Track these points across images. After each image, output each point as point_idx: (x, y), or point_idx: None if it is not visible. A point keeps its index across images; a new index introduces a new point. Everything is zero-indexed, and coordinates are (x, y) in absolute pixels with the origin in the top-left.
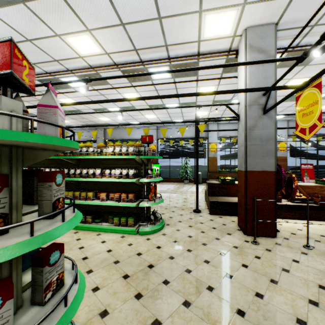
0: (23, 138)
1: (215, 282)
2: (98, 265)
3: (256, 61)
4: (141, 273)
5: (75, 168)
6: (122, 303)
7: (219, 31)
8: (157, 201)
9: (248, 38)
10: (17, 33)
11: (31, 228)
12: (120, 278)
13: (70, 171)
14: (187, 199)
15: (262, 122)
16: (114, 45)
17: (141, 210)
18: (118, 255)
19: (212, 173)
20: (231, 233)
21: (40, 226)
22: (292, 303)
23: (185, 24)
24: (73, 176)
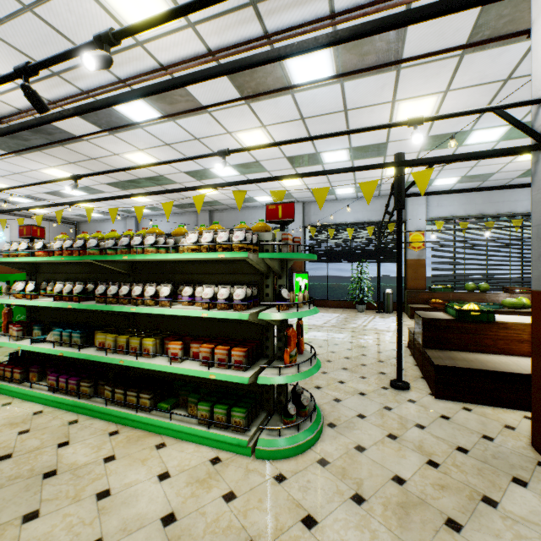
0: None
1: None
2: None
3: None
4: None
5: (126, 282)
6: None
7: None
8: (305, 368)
9: None
10: None
11: None
12: None
13: (108, 289)
14: (369, 348)
15: None
16: None
17: (266, 387)
18: None
19: (414, 292)
20: (525, 480)
21: None
22: None
23: None
24: (114, 300)
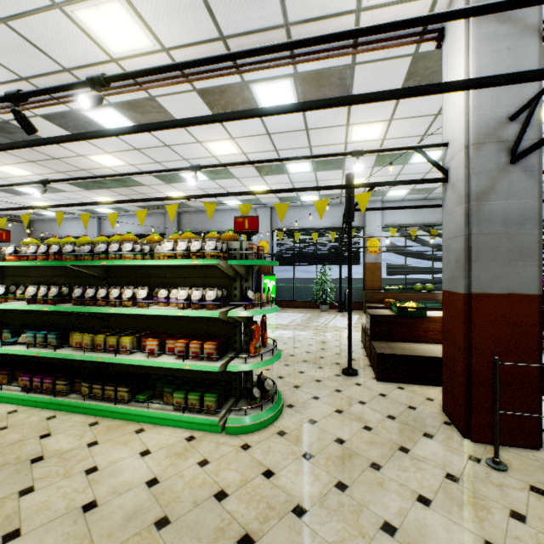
0: None
1: None
2: (115, 534)
3: None
4: None
5: (101, 285)
6: None
7: None
8: (267, 357)
9: None
10: None
11: None
12: None
13: (86, 292)
14: (328, 343)
15: (507, 181)
16: (176, 27)
17: (235, 376)
18: (170, 498)
19: (371, 292)
20: (432, 434)
21: None
22: None
23: None
24: (92, 302)
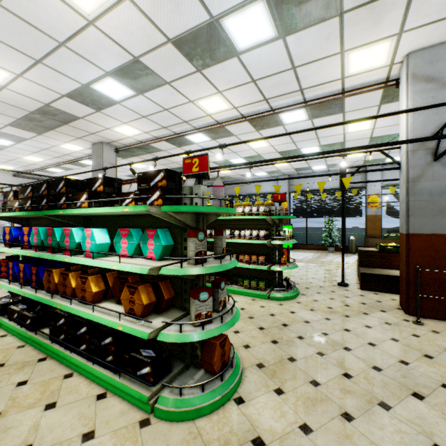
0: (219, 210)
1: (354, 345)
2: None
3: (407, 109)
4: (275, 328)
5: None
6: (260, 343)
7: (368, 64)
8: (290, 266)
9: (411, 66)
10: (158, 106)
11: (220, 260)
12: (256, 328)
13: None
14: (330, 271)
15: (431, 171)
16: (242, 99)
17: (272, 276)
18: (251, 313)
19: (371, 238)
20: (386, 311)
21: (219, 261)
22: (443, 374)
23: (323, 67)
24: None
